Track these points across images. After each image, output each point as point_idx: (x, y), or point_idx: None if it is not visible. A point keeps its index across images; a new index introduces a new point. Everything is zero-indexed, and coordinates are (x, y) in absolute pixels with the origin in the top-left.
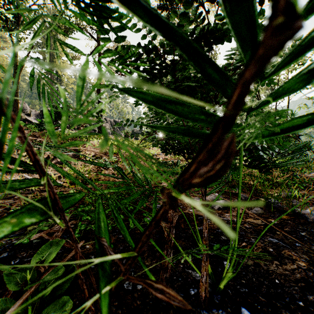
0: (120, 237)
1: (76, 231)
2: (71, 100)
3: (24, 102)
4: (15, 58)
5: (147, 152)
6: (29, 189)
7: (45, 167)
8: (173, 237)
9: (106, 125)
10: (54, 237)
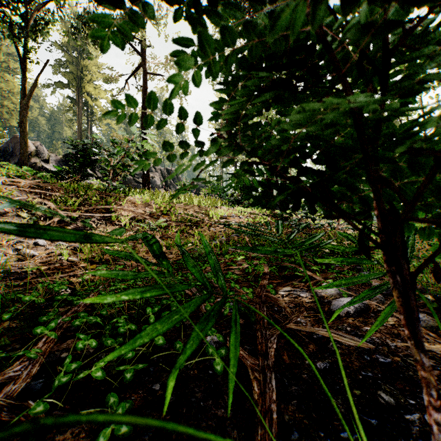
0: (156, 390)
1: (57, 379)
2: (103, 138)
3: (40, 143)
4: (23, 77)
5: (213, 213)
6: (23, 270)
7: None
8: (274, 402)
9: (154, 175)
10: (2, 397)
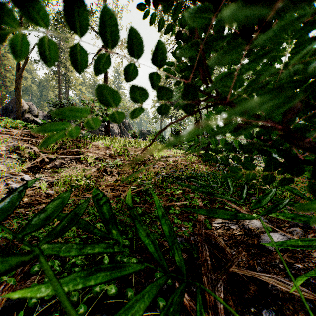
0: None
1: None
2: (75, 99)
3: (31, 103)
4: None
5: (156, 153)
6: None
7: (39, 171)
8: None
9: (113, 126)
10: None
